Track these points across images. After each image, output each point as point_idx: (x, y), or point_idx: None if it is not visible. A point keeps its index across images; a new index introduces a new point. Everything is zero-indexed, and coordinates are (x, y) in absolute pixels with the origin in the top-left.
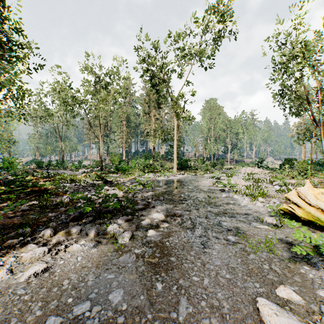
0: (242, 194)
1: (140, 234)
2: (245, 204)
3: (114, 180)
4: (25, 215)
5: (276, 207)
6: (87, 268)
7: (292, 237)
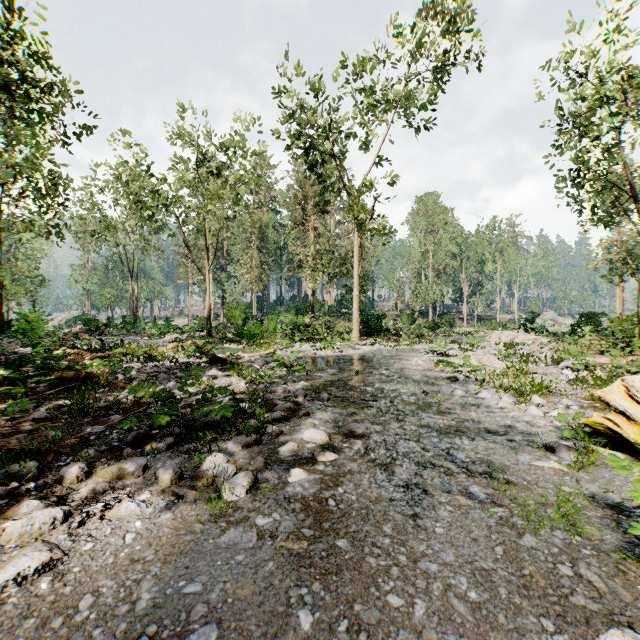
0: (495, 388)
1: (273, 479)
2: (504, 411)
3: (231, 356)
4: (37, 431)
5: (575, 419)
6: (143, 564)
7: (620, 492)
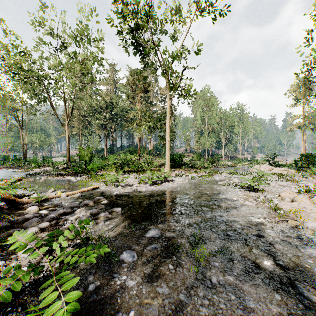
0: None
1: None
2: None
3: (37, 199)
4: None
5: None
6: None
7: None
